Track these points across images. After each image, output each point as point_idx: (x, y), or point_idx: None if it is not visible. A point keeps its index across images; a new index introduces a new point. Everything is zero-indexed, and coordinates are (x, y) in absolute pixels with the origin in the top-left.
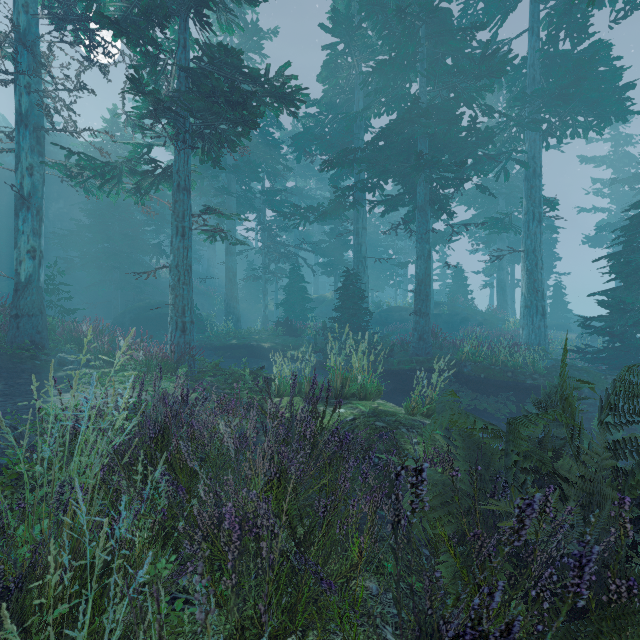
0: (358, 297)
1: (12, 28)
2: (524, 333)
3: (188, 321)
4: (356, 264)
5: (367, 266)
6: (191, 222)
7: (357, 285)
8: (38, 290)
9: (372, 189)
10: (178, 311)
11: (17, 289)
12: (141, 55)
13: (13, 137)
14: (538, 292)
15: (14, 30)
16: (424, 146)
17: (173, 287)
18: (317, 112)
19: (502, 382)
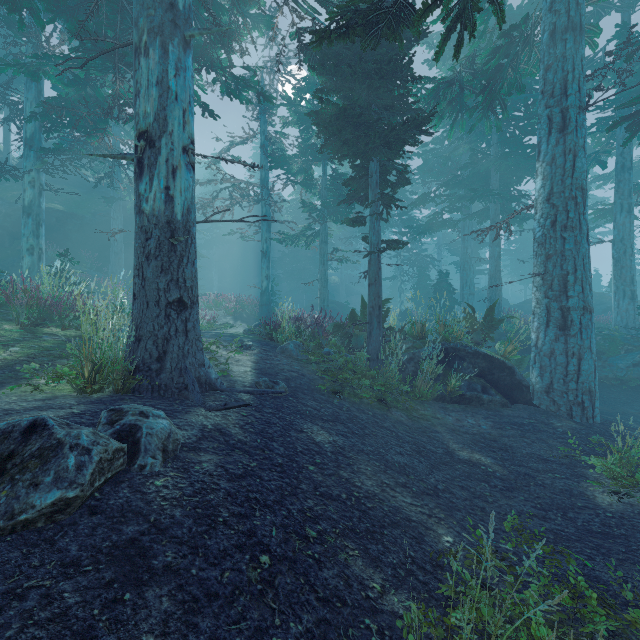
0: (448, 290)
1: (262, 189)
2: (613, 316)
3: (326, 305)
4: (462, 264)
5: (472, 265)
6: (327, 257)
7: (447, 281)
8: (269, 294)
9: (459, 209)
10: (321, 300)
11: (261, 293)
12: (306, 188)
13: (260, 227)
14: (626, 278)
15: (263, 190)
16: (495, 173)
17: (319, 289)
18: (431, 149)
19: (525, 345)
